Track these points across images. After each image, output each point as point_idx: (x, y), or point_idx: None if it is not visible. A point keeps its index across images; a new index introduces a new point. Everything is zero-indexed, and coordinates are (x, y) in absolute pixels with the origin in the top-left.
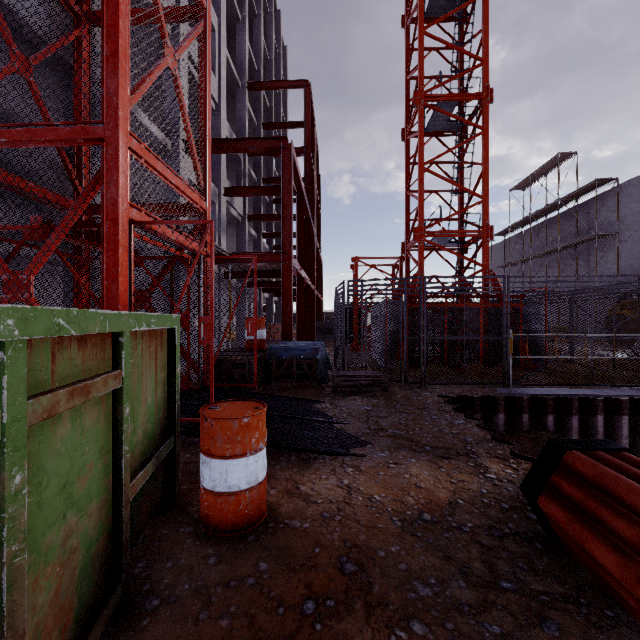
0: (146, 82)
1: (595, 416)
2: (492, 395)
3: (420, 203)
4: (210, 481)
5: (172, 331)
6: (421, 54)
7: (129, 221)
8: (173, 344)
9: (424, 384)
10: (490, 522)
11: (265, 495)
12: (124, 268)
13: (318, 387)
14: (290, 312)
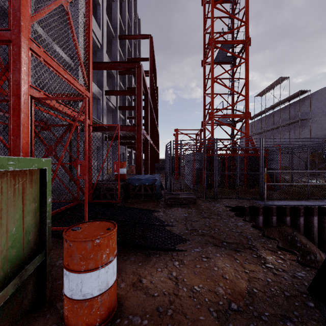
0: (45, 9)
1: (313, 217)
2: (255, 205)
3: (212, 99)
4: (69, 290)
5: (43, 171)
6: (212, 18)
7: (30, 97)
8: (44, 181)
9: (216, 199)
10: (280, 310)
11: (115, 294)
12: (25, 128)
13: (156, 201)
14: (141, 158)
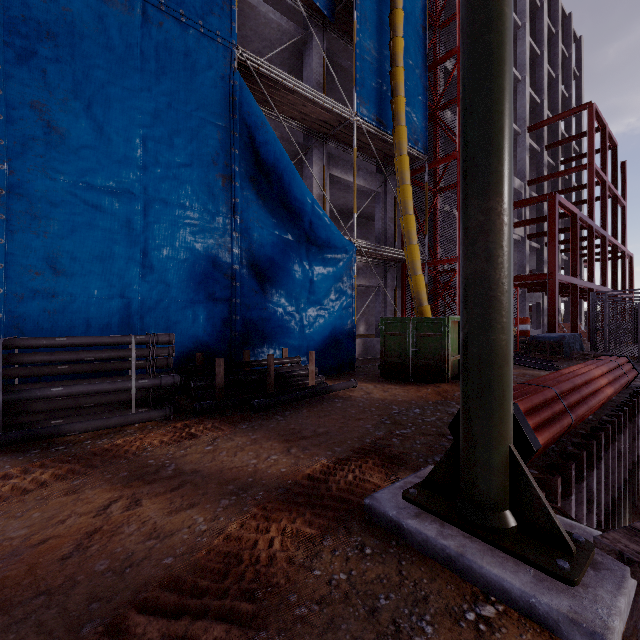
0: None
1: None
2: None
3: None
4: None
5: None
6: None
7: None
8: None
9: None
10: None
11: None
12: None
13: (562, 358)
14: (555, 313)
